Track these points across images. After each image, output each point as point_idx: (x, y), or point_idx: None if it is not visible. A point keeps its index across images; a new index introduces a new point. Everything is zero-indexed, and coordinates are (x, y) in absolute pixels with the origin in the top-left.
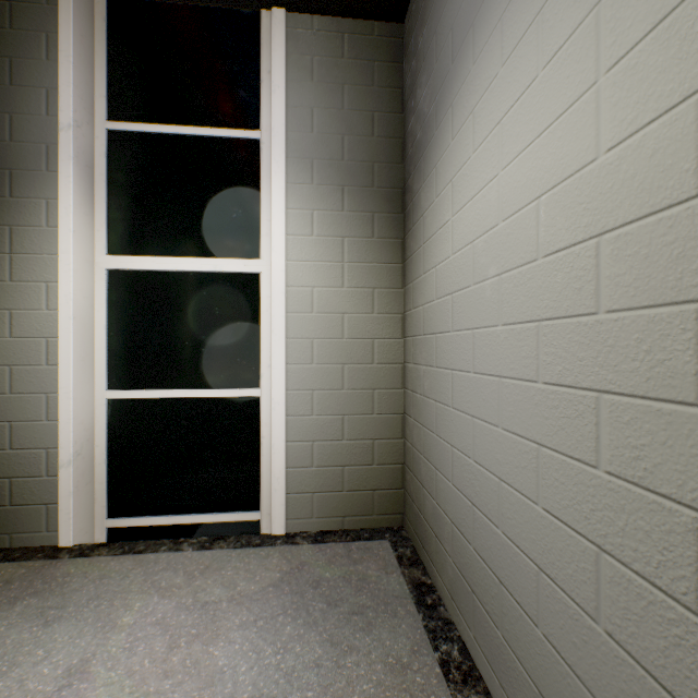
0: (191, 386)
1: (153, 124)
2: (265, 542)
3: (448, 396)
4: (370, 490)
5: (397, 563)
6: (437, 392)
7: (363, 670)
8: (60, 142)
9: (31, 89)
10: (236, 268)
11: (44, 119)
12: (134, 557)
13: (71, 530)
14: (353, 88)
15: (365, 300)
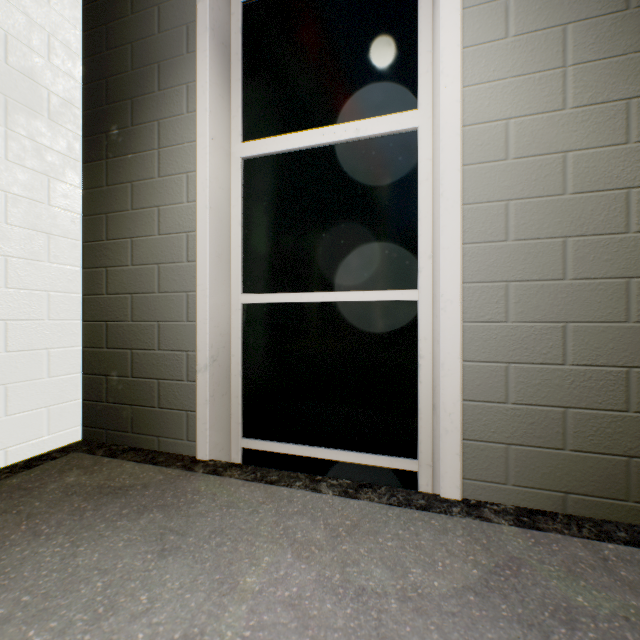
0: (328, 289)
1: None
2: (433, 506)
3: None
4: (619, 455)
5: None
6: None
7: None
8: (197, 16)
9: None
10: (383, 129)
11: None
12: (265, 488)
13: (207, 443)
14: None
15: (610, 123)
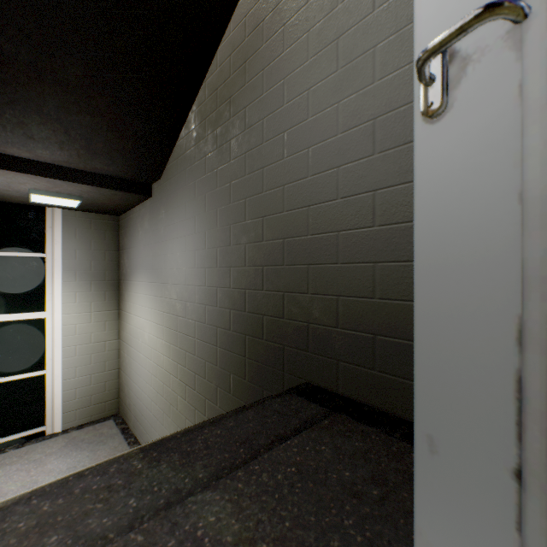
0: (3, 376)
1: None
2: (53, 436)
3: (133, 367)
4: (104, 402)
5: (116, 425)
6: (130, 365)
7: (104, 452)
8: None
9: None
10: (32, 317)
11: None
12: None
13: None
14: (96, 241)
15: (102, 326)
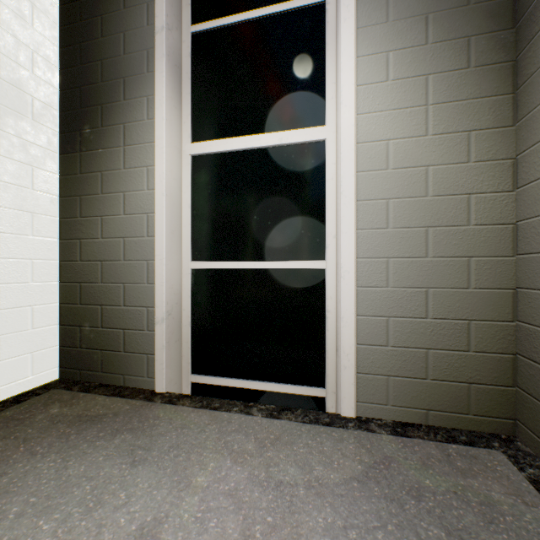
0: (258, 258)
1: (226, 17)
2: (335, 422)
3: None
4: (463, 382)
5: (535, 491)
6: None
7: None
8: (156, 44)
9: (136, 8)
10: (300, 139)
11: (145, 30)
12: (210, 413)
13: (163, 379)
14: None
15: (457, 147)
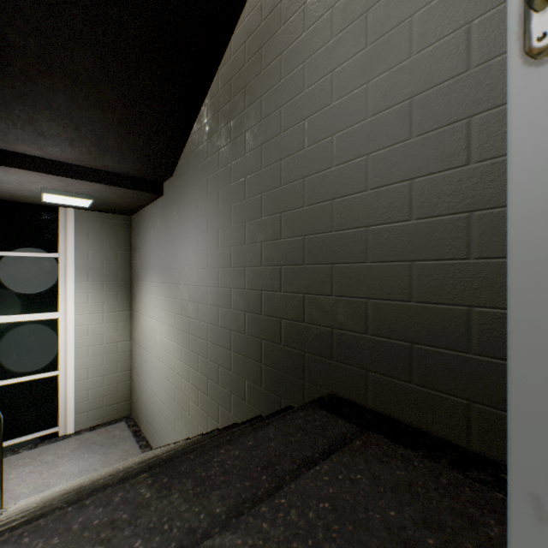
0: (17, 376)
1: None
2: (66, 437)
3: (145, 369)
4: (116, 403)
5: (128, 427)
6: (142, 366)
7: (115, 455)
8: None
9: None
10: (45, 317)
11: None
12: None
13: None
14: (109, 241)
15: (114, 327)
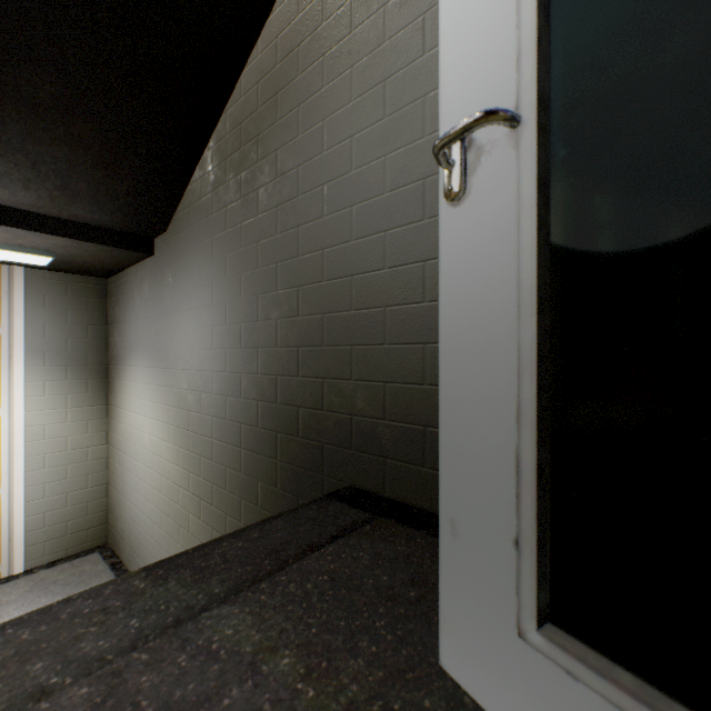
0: None
1: None
2: (11, 579)
3: (127, 480)
4: (86, 529)
5: (103, 559)
6: (124, 477)
7: None
8: None
9: None
10: None
11: None
12: None
13: None
14: (75, 312)
15: (83, 427)
